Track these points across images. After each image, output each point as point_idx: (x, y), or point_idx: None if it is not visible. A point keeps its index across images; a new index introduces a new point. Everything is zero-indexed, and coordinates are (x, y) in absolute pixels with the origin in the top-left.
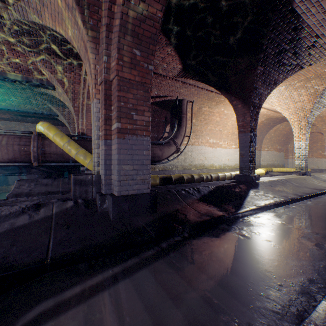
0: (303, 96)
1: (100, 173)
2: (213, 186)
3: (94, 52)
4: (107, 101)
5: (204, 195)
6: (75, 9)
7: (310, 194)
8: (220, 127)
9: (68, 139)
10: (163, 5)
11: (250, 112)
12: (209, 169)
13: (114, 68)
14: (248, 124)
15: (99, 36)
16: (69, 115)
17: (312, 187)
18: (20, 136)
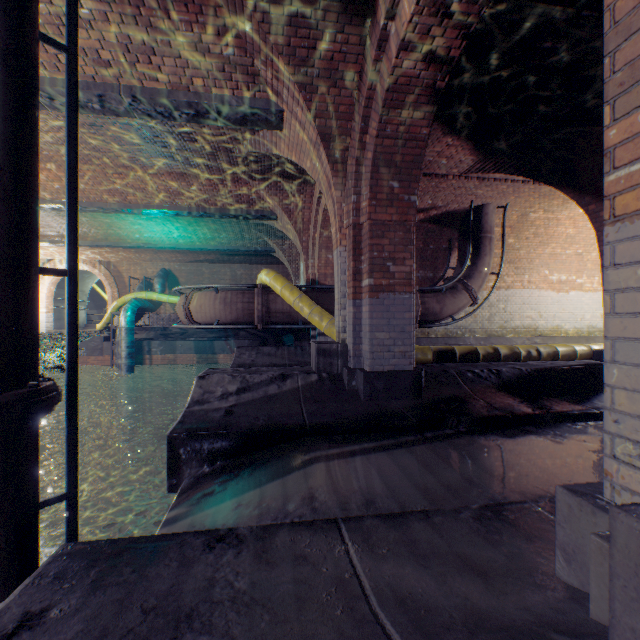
0: None
1: (346, 342)
2: (531, 369)
3: (339, 188)
4: (356, 250)
5: (507, 382)
6: (319, 145)
7: None
8: (577, 247)
9: (299, 293)
10: (429, 120)
11: None
12: (548, 338)
13: (365, 210)
14: None
15: (345, 168)
16: (290, 249)
17: None
18: (242, 290)
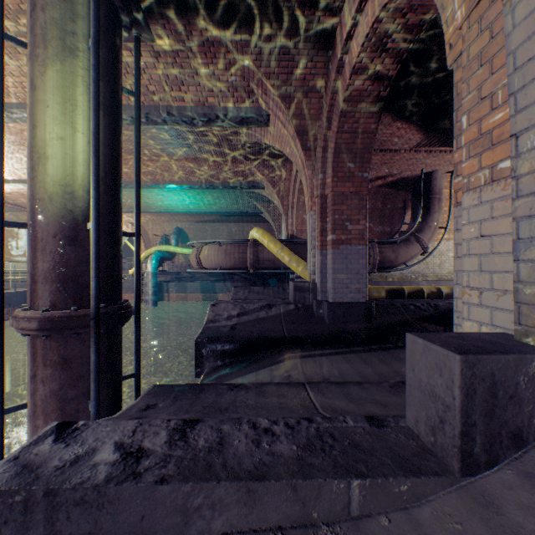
0: None
1: (316, 281)
2: None
3: (310, 168)
4: (323, 214)
5: (442, 313)
6: (295, 138)
7: None
8: None
9: (281, 245)
10: (376, 118)
11: None
12: None
13: (329, 185)
14: None
15: (315, 153)
16: (274, 211)
17: None
18: (238, 244)
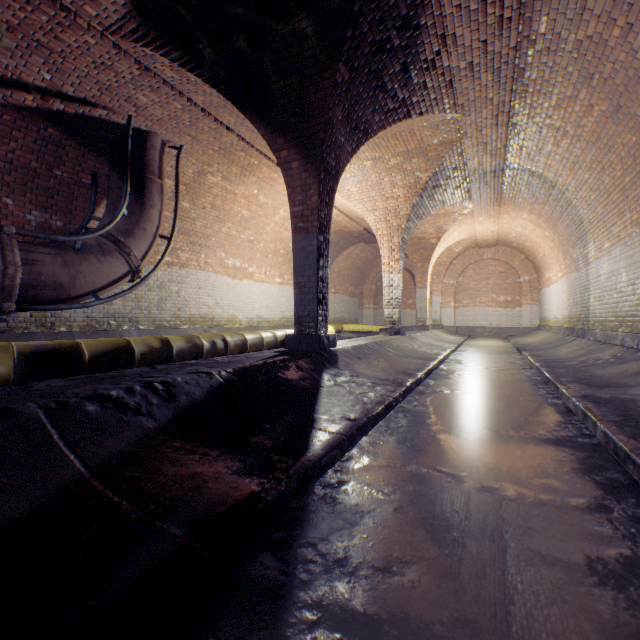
0: (399, 187)
1: None
2: (227, 371)
3: None
4: None
5: (189, 407)
6: None
7: (426, 370)
8: (250, 234)
9: None
10: None
11: (320, 184)
12: (225, 328)
13: None
14: (315, 211)
15: None
16: None
17: (417, 355)
18: None
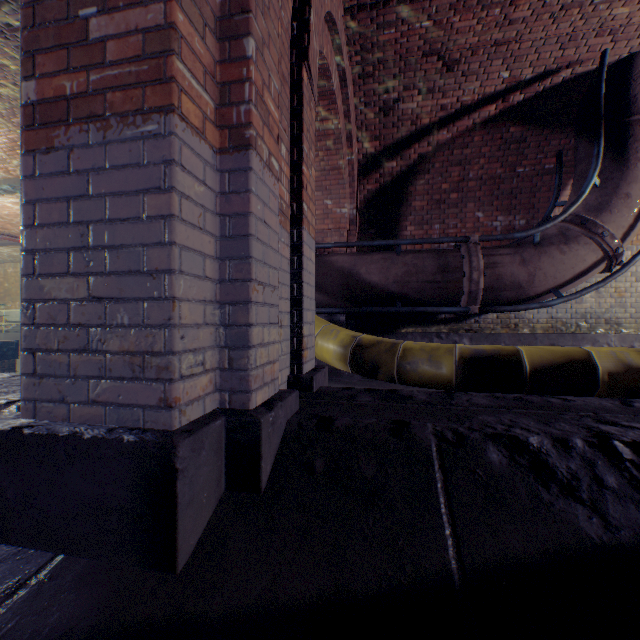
0: None
1: None
2: None
3: None
4: None
5: None
6: None
7: None
8: None
9: None
10: None
11: None
12: None
13: None
14: None
15: None
16: None
17: None
18: None
